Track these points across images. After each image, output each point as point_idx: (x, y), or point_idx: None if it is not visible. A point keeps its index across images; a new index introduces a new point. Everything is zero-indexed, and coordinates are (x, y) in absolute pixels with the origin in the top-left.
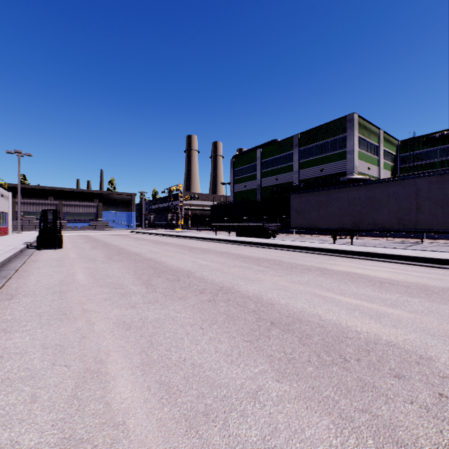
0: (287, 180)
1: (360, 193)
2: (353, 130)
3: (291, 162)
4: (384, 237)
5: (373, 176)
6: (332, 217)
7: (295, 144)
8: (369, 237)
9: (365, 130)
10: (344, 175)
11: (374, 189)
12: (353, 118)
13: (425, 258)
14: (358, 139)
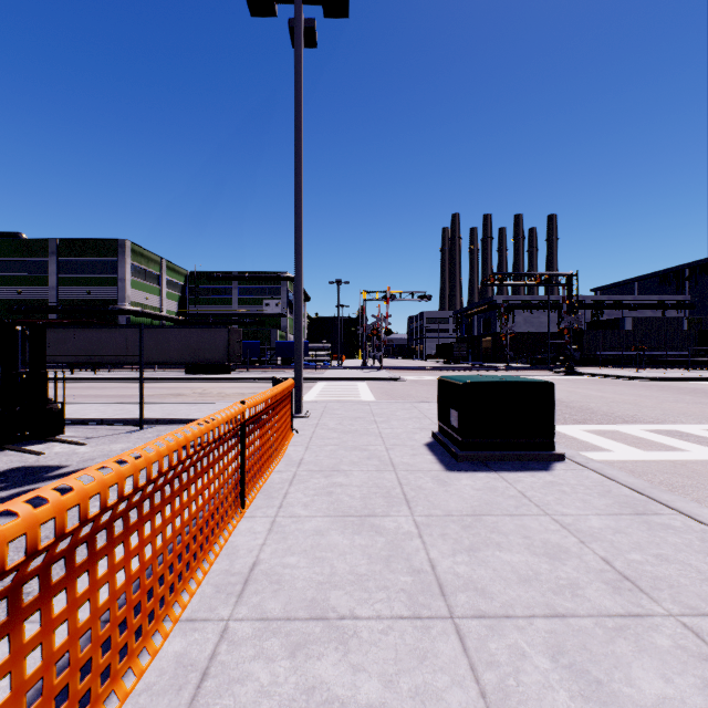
0: (40, 297)
1: (93, 334)
2: (126, 257)
3: (46, 273)
4: (134, 369)
5: (154, 306)
6: (70, 352)
7: (51, 251)
8: (121, 369)
9: (142, 258)
10: (116, 303)
11: (102, 333)
12: (125, 245)
13: (106, 378)
14: (134, 266)
